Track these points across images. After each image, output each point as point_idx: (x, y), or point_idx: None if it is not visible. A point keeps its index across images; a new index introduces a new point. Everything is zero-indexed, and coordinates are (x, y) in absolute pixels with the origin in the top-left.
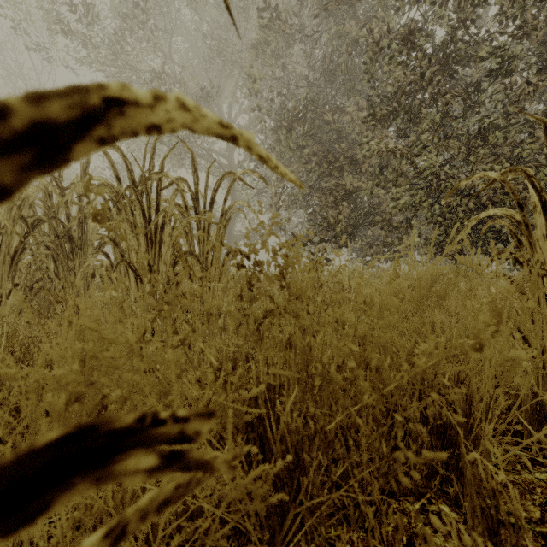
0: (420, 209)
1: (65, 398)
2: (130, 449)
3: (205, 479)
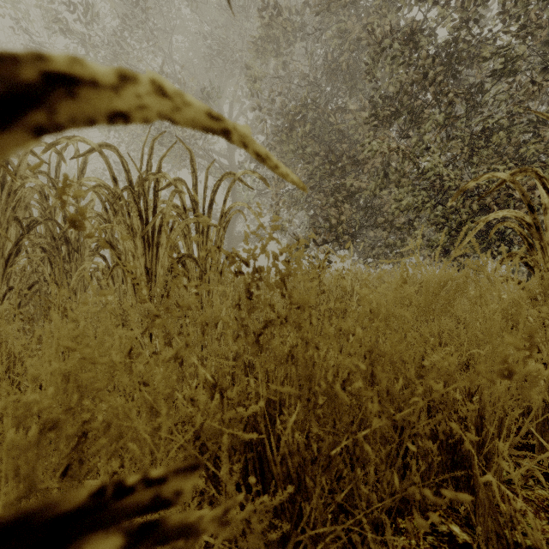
0: (422, 210)
1: (38, 427)
2: (82, 535)
3: (188, 547)
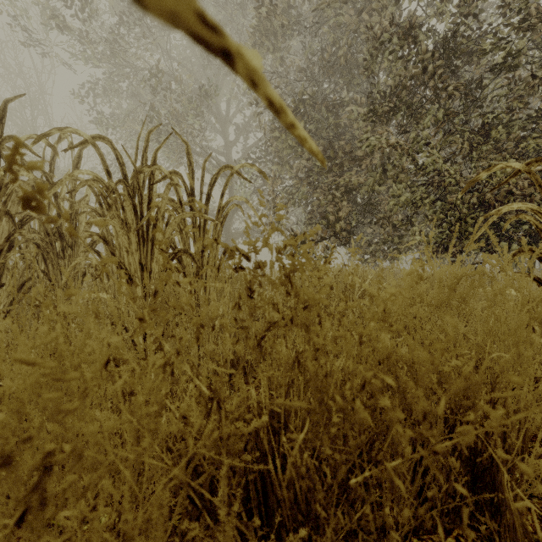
0: (421, 206)
1: None
2: None
3: None
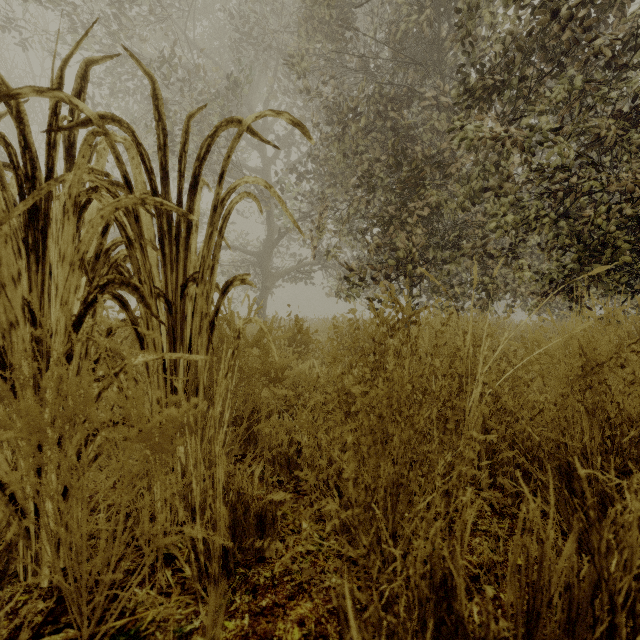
0: (536, 228)
1: None
2: None
3: None
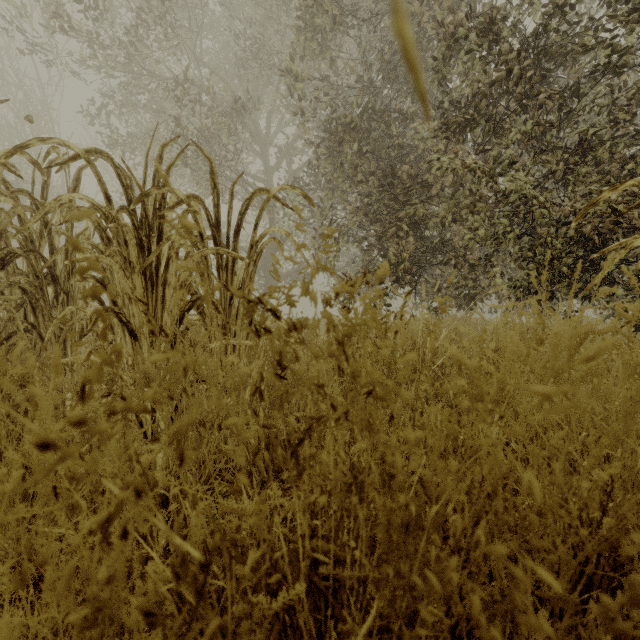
0: (504, 242)
1: None
2: None
3: None
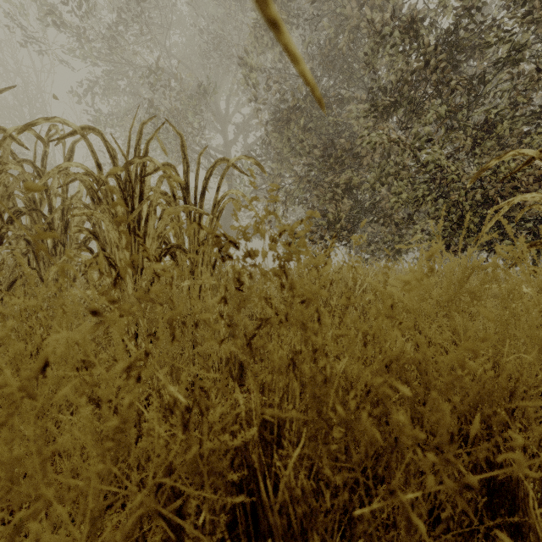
0: (423, 204)
1: None
2: None
3: None
